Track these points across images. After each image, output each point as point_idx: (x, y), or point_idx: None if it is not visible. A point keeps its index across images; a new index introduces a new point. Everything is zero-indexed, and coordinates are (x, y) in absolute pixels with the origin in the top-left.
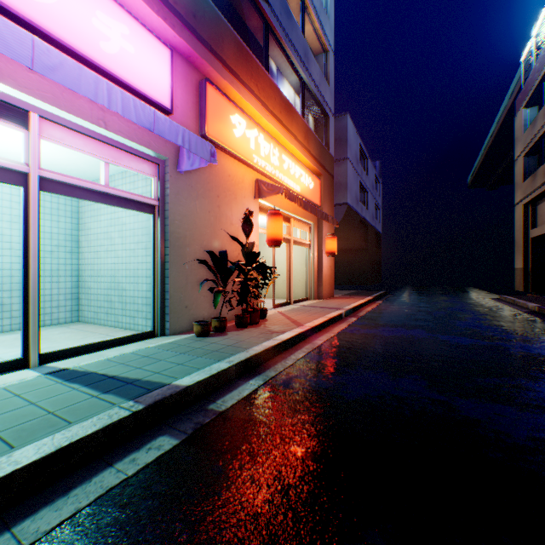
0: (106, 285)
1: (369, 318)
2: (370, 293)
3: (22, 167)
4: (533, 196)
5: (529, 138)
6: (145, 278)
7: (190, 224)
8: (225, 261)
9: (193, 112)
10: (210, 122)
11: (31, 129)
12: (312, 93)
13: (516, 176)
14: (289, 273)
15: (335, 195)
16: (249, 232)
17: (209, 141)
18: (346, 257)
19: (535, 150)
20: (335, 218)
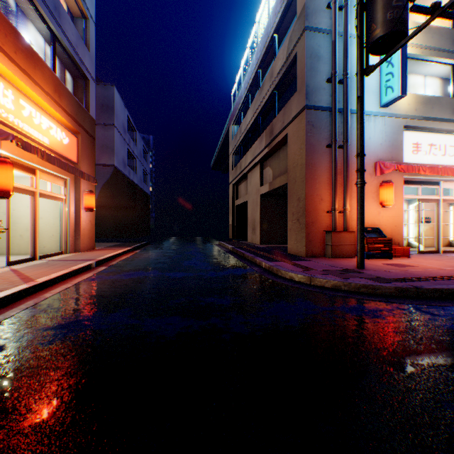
0: None
1: (119, 266)
2: (133, 244)
3: None
4: (236, 180)
5: (235, 144)
6: None
7: None
8: None
9: None
10: None
11: None
12: (67, 50)
13: (230, 166)
14: (34, 227)
15: (103, 156)
16: None
17: None
18: (117, 213)
19: (238, 152)
20: (102, 177)
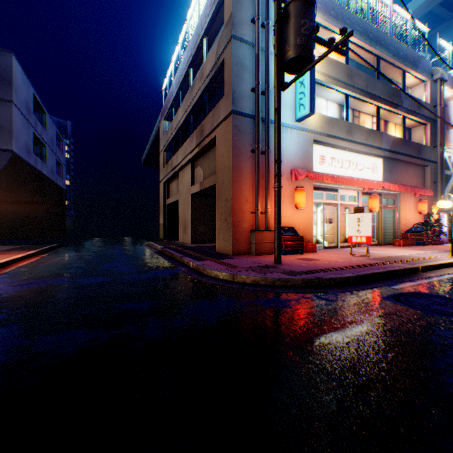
0: None
1: (14, 274)
2: (39, 247)
3: None
4: (168, 178)
5: (166, 141)
6: None
7: None
8: None
9: None
10: None
11: None
12: None
13: (161, 163)
14: None
15: None
16: None
17: None
18: (18, 210)
19: (169, 149)
20: None
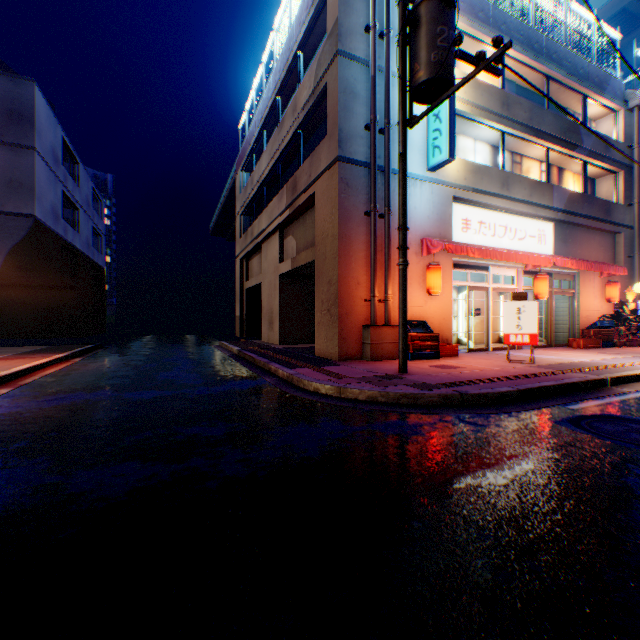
0: None
1: (38, 386)
2: (71, 348)
3: None
4: (247, 252)
5: (245, 200)
6: None
7: None
8: None
9: None
10: None
11: None
12: None
13: (238, 232)
14: None
15: (12, 198)
16: None
17: None
18: (42, 297)
19: (249, 212)
20: (10, 234)
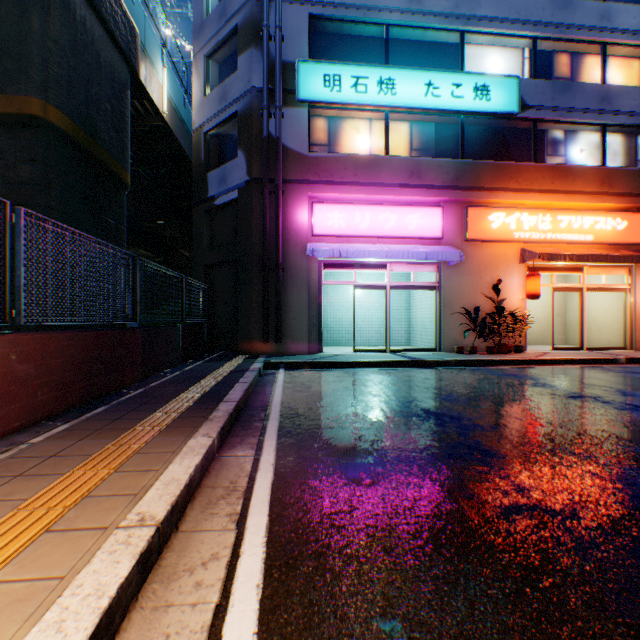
0: (419, 326)
1: None
2: None
3: (385, 284)
4: None
5: None
6: (433, 323)
7: (456, 292)
8: (476, 313)
9: (458, 228)
10: (469, 230)
11: (387, 270)
12: (622, 125)
13: None
14: (579, 320)
15: None
16: (497, 293)
17: (469, 241)
18: None
19: None
20: None
